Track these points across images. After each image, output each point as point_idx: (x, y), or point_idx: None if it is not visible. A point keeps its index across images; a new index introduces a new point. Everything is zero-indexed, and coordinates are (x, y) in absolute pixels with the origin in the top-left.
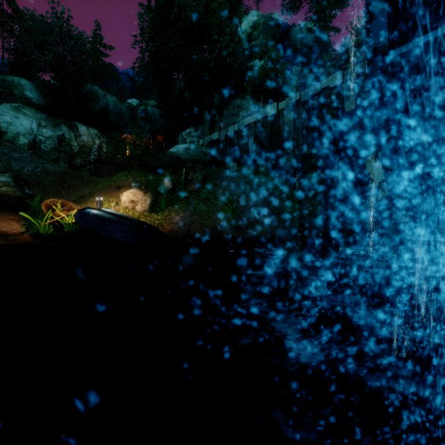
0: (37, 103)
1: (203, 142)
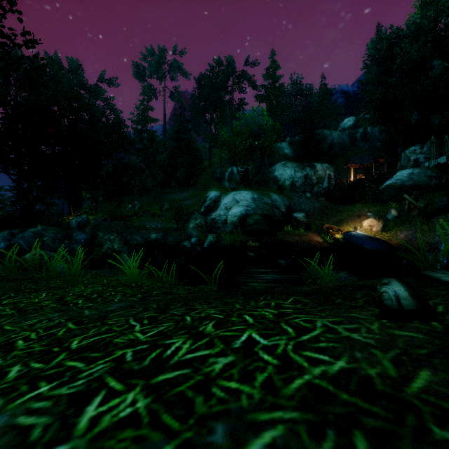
0: (292, 157)
1: (428, 164)
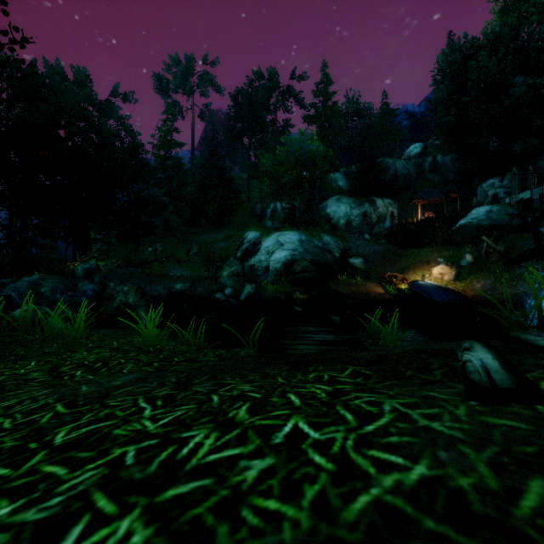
0: (347, 190)
1: (509, 200)
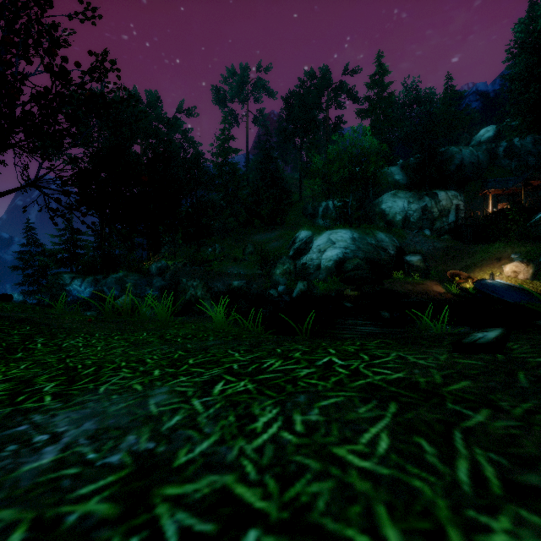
0: (404, 184)
1: None
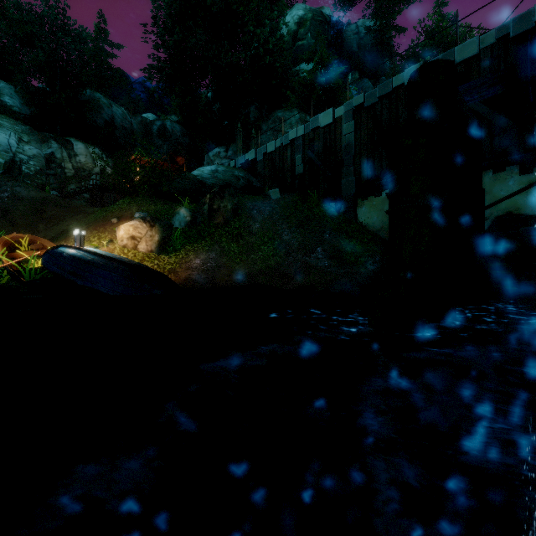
0: (17, 111)
1: (235, 163)
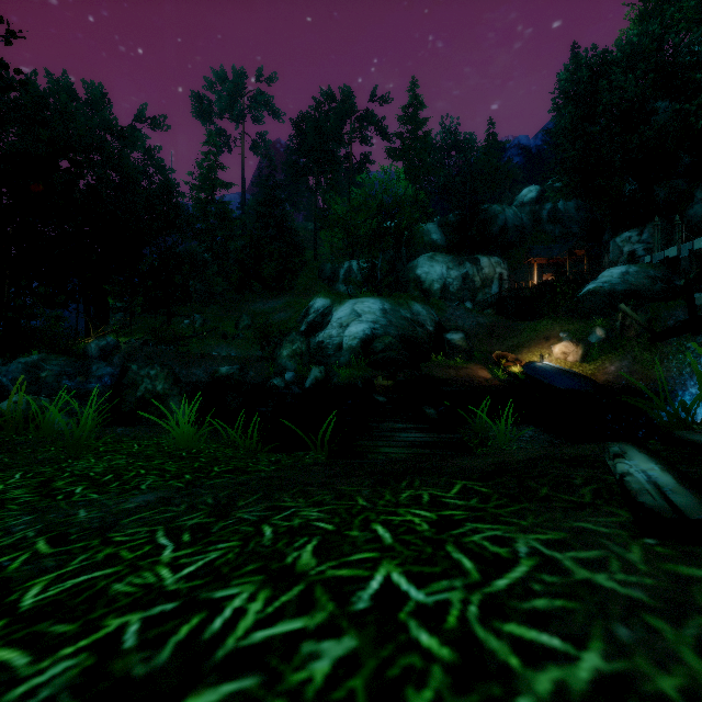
0: (443, 245)
1: (650, 259)
